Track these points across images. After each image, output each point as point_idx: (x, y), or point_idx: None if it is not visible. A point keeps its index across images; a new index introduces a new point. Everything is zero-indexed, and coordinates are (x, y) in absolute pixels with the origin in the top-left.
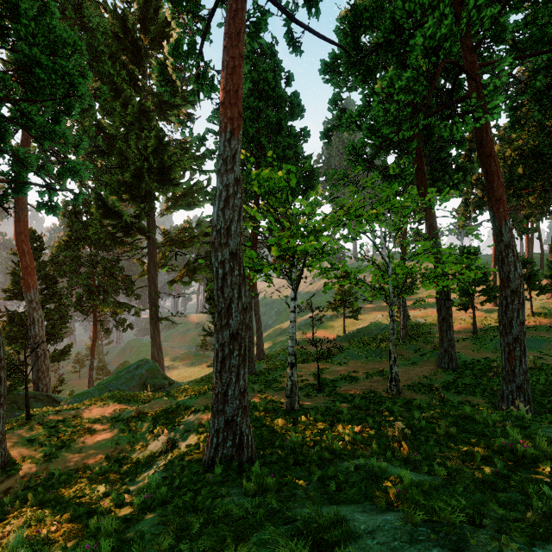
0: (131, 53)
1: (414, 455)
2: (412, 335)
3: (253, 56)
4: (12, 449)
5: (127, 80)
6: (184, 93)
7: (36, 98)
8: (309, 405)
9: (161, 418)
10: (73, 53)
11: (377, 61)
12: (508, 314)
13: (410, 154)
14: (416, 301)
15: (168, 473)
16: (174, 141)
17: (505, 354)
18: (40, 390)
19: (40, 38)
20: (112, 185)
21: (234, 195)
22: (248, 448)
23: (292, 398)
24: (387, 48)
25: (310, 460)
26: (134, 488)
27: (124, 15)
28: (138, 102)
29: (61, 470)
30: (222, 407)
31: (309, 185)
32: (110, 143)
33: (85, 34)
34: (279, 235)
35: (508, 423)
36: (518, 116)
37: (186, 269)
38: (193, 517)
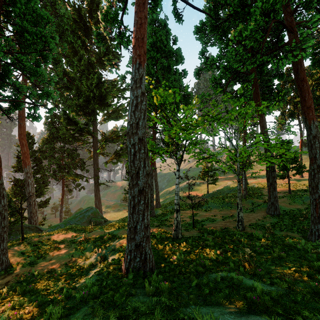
0: (83, 30)
1: (259, 271)
2: (250, 194)
3: (153, 27)
4: (12, 258)
5: (81, 46)
6: (113, 53)
7: (26, 51)
8: (187, 236)
9: (98, 242)
10: (47, 24)
11: (229, 26)
12: (315, 180)
13: (250, 82)
14: (252, 173)
15: (100, 276)
16: (108, 81)
17: (313, 206)
18: (32, 223)
19: (27, 15)
20: (72, 106)
21: (141, 102)
22: (150, 263)
23: (177, 231)
24: (236, 17)
25: (190, 271)
26: (79, 285)
27: (79, 8)
28: (87, 58)
29: (39, 271)
30: (133, 236)
31: (187, 103)
32: (71, 82)
33: (57, 18)
34: (170, 128)
35: (319, 251)
36: (318, 58)
37: (115, 155)
38: (111, 312)
